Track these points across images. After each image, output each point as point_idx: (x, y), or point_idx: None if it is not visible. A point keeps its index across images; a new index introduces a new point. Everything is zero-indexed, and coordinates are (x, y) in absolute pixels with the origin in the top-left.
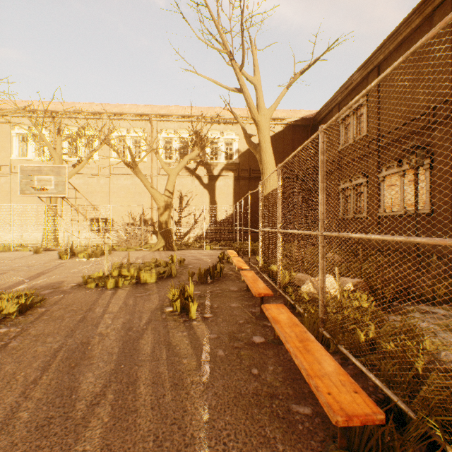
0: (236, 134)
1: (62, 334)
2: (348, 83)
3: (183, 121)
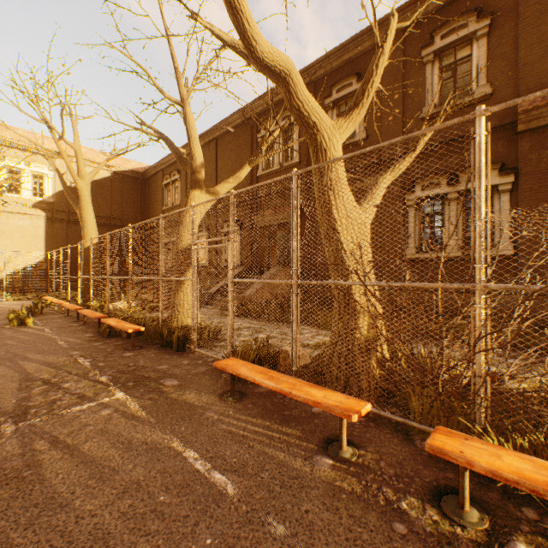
0: (51, 169)
1: None
2: (167, 160)
3: None
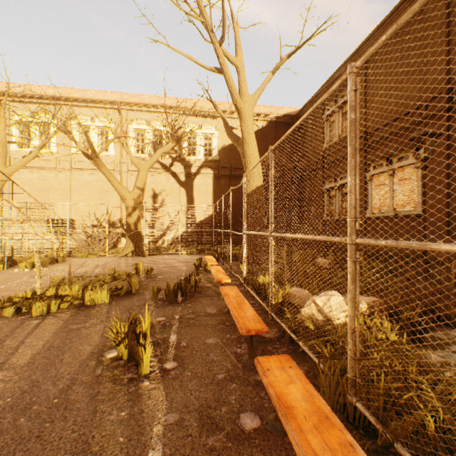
0: (216, 129)
1: None
2: (334, 77)
3: (157, 111)
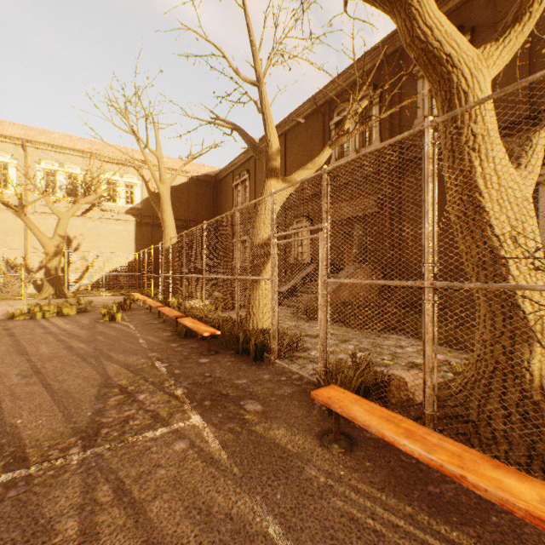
0: (139, 179)
1: (43, 331)
2: (237, 161)
3: (72, 154)
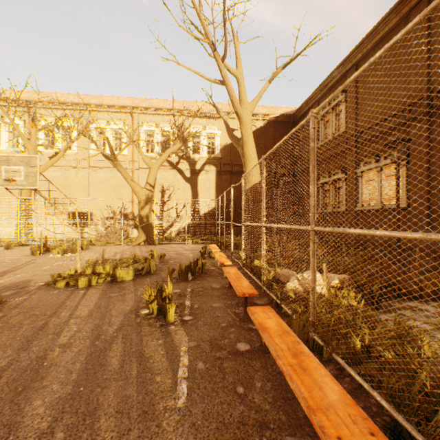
0: (219, 129)
1: (15, 346)
2: (328, 81)
3: (165, 114)
